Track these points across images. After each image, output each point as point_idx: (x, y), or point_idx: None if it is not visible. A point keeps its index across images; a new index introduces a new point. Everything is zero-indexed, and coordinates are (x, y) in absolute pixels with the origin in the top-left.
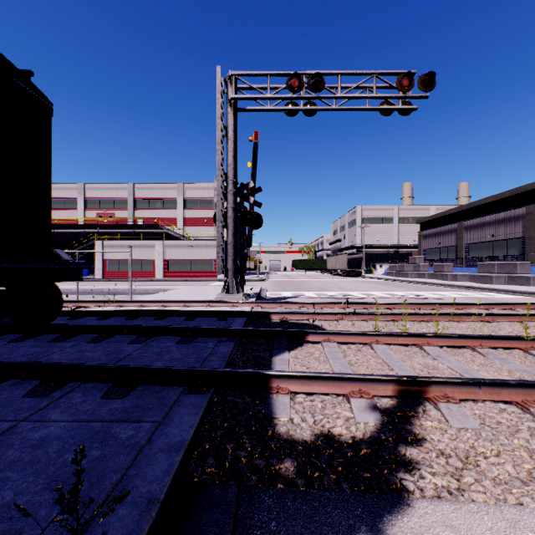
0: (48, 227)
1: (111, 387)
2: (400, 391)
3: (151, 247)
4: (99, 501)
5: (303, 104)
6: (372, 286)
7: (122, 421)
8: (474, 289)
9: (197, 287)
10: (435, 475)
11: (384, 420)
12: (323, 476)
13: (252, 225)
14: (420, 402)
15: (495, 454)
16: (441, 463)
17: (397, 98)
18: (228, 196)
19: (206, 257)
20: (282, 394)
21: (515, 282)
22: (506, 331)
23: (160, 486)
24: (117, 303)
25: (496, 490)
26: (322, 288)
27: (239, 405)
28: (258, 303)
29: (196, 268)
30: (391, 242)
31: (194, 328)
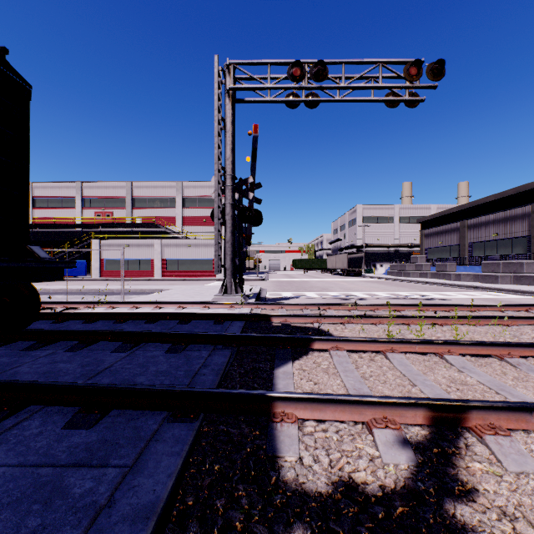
0: (25, 222)
1: (77, 413)
2: (433, 418)
3: (149, 246)
4: None
5: (305, 96)
6: (374, 286)
7: (81, 466)
8: (480, 289)
9: (195, 287)
10: None
11: (419, 460)
12: None
13: (251, 222)
14: (458, 432)
15: None
16: (507, 531)
17: (404, 88)
18: (226, 191)
19: (204, 257)
20: (287, 422)
21: (521, 281)
22: (529, 336)
23: None
24: (108, 304)
25: None
26: (323, 288)
27: (234, 438)
28: (258, 305)
29: (194, 268)
30: (392, 241)
31: (186, 334)
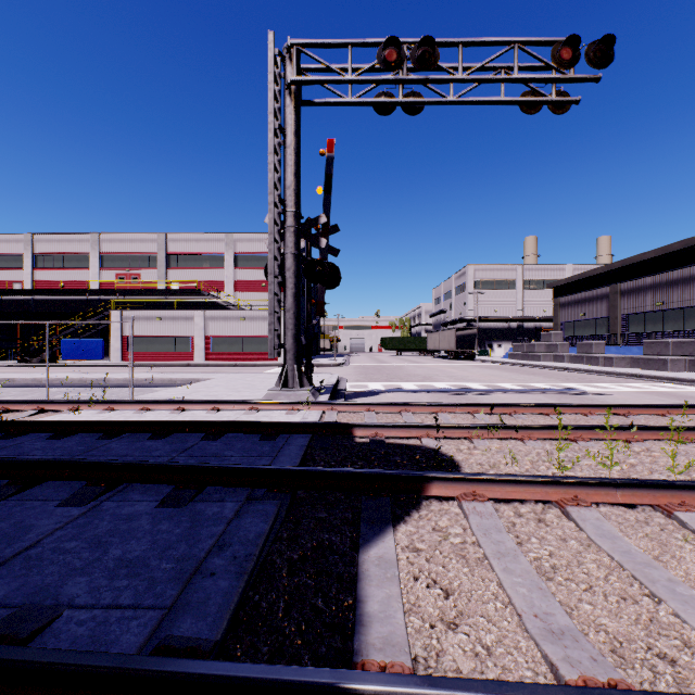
0: None
1: None
2: None
3: (188, 320)
4: None
5: (403, 97)
6: (495, 373)
7: None
8: (644, 379)
9: (247, 375)
10: None
11: None
12: None
13: (323, 282)
14: None
15: None
16: None
17: (551, 81)
18: (286, 235)
19: (263, 334)
20: None
21: None
22: None
23: None
24: (105, 404)
25: None
26: (425, 377)
27: None
28: (333, 405)
29: (249, 349)
30: (513, 313)
31: (201, 467)
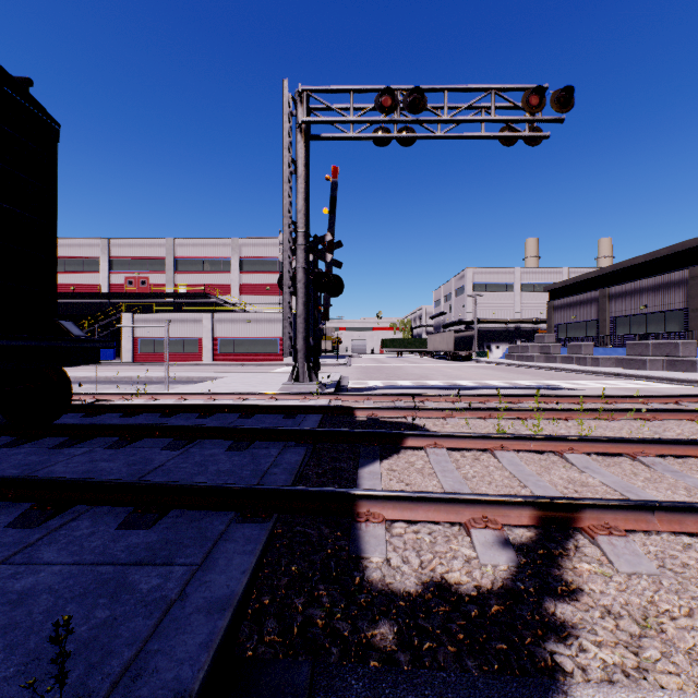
0: (52, 292)
1: (132, 513)
2: (541, 519)
3: (197, 322)
4: (99, 694)
5: (398, 131)
6: (487, 373)
7: (144, 564)
8: (622, 377)
9: (257, 374)
10: (601, 646)
11: (521, 562)
12: (436, 647)
13: (329, 291)
14: (568, 534)
15: (685, 613)
16: (609, 627)
17: (523, 121)
18: (298, 252)
19: (268, 335)
20: (373, 522)
21: (676, 367)
22: (673, 433)
23: (194, 669)
24: (149, 394)
25: (695, 670)
26: (421, 376)
27: (313, 539)
28: (338, 395)
29: (255, 350)
30: (511, 315)
31: (251, 428)
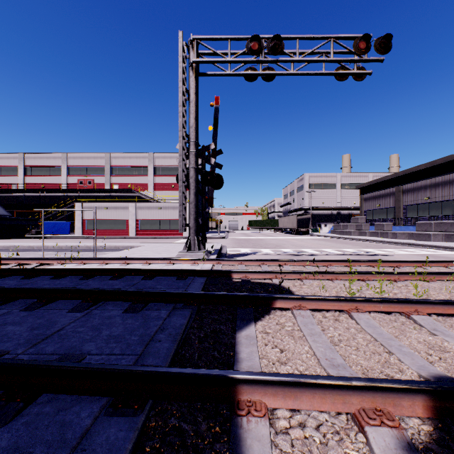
0: None
1: None
2: (436, 408)
3: (125, 209)
4: None
5: (262, 70)
6: (321, 243)
7: None
8: (416, 246)
9: (163, 244)
10: None
11: None
12: None
13: (213, 185)
14: None
15: None
16: None
17: (353, 61)
18: (190, 156)
19: (173, 218)
20: (255, 416)
21: (452, 239)
22: None
23: None
24: (80, 260)
25: None
26: (277, 245)
27: (187, 441)
28: (219, 261)
29: (164, 227)
30: (334, 204)
31: (146, 292)
